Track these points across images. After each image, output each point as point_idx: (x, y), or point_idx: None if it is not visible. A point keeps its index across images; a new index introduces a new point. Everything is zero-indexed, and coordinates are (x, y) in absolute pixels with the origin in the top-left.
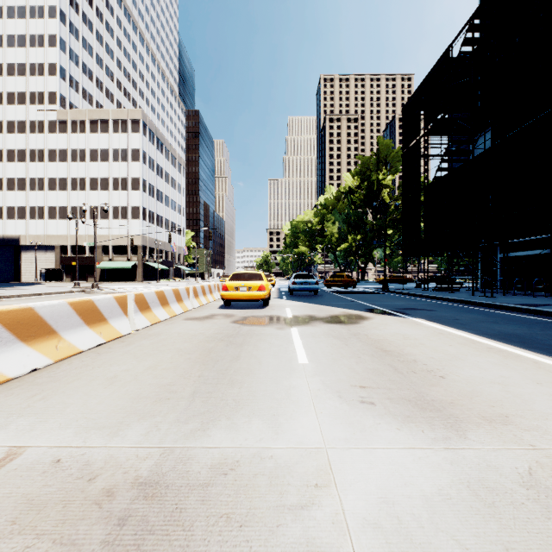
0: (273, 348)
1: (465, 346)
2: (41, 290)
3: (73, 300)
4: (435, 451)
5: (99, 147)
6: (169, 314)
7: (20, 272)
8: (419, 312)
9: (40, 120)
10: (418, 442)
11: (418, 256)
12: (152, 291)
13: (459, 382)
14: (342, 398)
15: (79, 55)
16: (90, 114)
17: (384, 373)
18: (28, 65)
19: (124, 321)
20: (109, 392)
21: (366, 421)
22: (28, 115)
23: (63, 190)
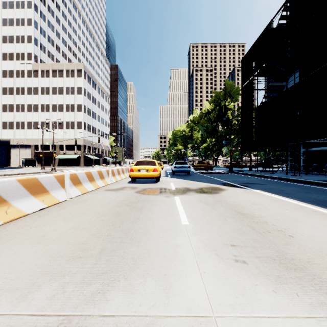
0: (163, 211)
1: (296, 210)
2: (20, 171)
3: (21, 178)
4: (318, 321)
5: (57, 85)
6: (95, 187)
7: (10, 160)
8: (256, 185)
9: (22, 69)
10: (298, 309)
11: (251, 151)
12: (82, 171)
13: (306, 241)
14: (219, 257)
15: (46, 31)
16: (52, 66)
17: (246, 233)
18: (15, 37)
19: (62, 192)
20: (34, 250)
21: (244, 282)
22: (15, 66)
23: (36, 111)
